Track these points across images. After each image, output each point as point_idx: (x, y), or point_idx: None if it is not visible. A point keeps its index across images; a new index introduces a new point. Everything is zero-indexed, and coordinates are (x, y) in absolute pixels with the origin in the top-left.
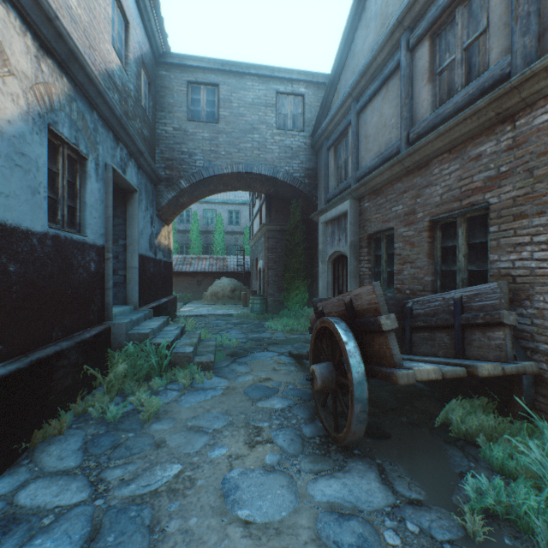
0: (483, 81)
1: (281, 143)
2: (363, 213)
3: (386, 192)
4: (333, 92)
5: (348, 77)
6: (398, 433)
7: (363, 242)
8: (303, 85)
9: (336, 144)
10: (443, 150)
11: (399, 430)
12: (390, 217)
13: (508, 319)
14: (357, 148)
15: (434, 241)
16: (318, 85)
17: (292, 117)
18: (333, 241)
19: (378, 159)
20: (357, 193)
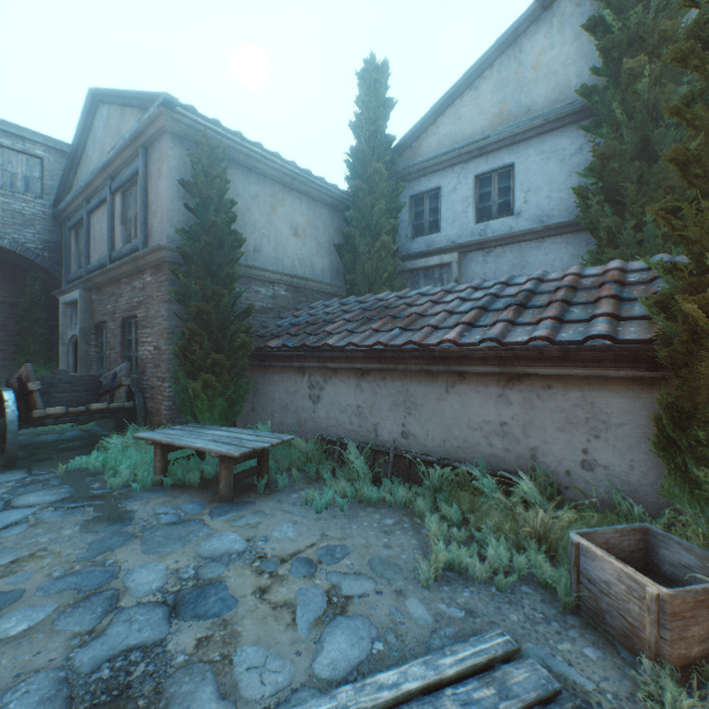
0: (134, 245)
1: (7, 206)
2: (93, 304)
3: (105, 291)
4: (74, 175)
5: (84, 173)
6: (63, 457)
7: (93, 329)
8: (42, 147)
9: (77, 228)
10: (125, 276)
11: (65, 455)
12: (106, 312)
13: (126, 382)
14: (89, 244)
15: (127, 335)
16: (65, 153)
17: (26, 179)
18: (73, 325)
19: (99, 263)
20: (87, 286)
